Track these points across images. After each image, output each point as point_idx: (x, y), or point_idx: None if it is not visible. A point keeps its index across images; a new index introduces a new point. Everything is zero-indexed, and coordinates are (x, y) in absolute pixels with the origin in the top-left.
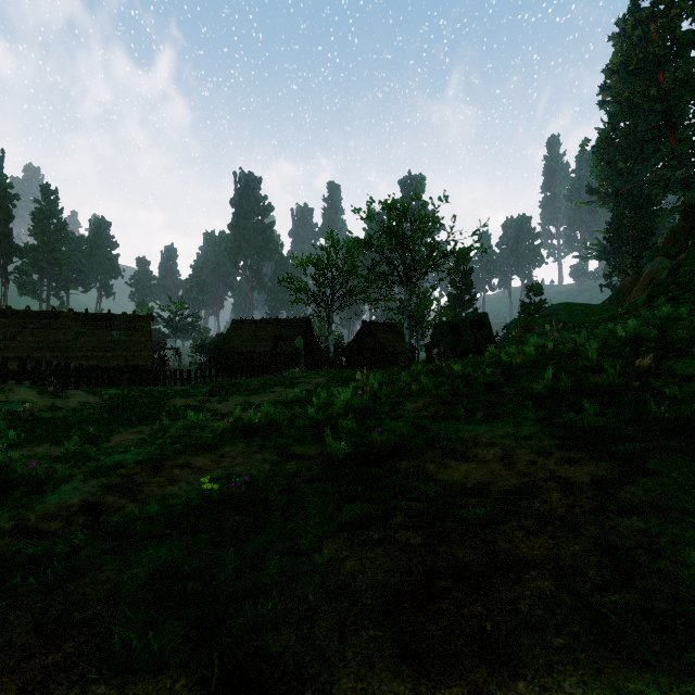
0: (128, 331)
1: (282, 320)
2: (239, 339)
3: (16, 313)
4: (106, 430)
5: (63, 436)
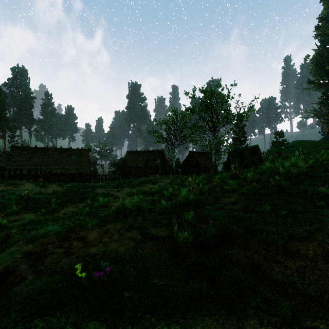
0: (79, 156)
1: (150, 151)
2: (130, 160)
3: (31, 148)
4: (61, 205)
5: (40, 208)
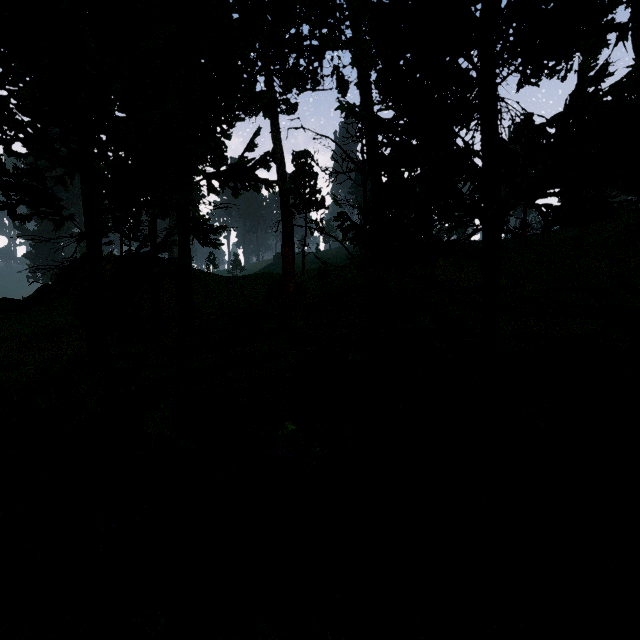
0: None
1: None
2: None
3: None
4: None
5: None
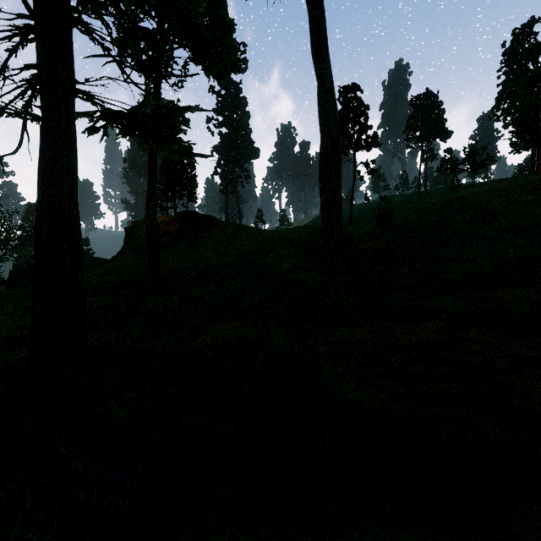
0: None
1: None
2: None
3: None
4: None
5: None
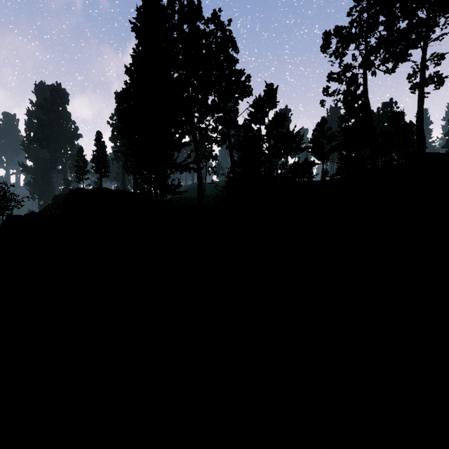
0: None
1: None
2: None
3: None
4: None
5: None
